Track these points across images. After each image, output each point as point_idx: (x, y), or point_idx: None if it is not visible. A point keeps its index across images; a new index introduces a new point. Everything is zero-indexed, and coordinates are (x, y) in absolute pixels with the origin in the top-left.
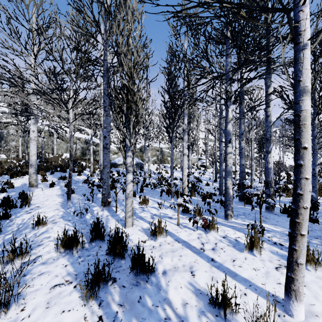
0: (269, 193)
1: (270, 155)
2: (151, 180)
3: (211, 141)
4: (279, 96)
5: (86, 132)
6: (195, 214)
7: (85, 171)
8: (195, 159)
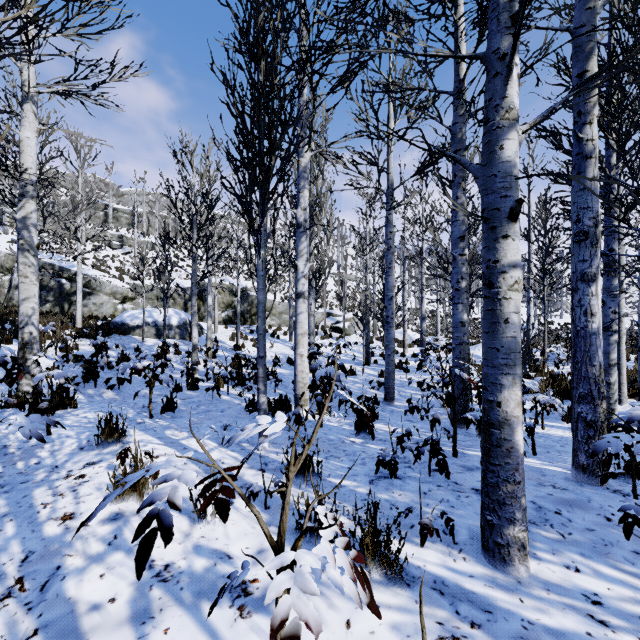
0: (594, 420)
1: (595, 287)
2: (211, 367)
3: (348, 279)
4: (551, 142)
5: (55, 247)
6: (365, 564)
7: (10, 346)
8: (320, 314)
